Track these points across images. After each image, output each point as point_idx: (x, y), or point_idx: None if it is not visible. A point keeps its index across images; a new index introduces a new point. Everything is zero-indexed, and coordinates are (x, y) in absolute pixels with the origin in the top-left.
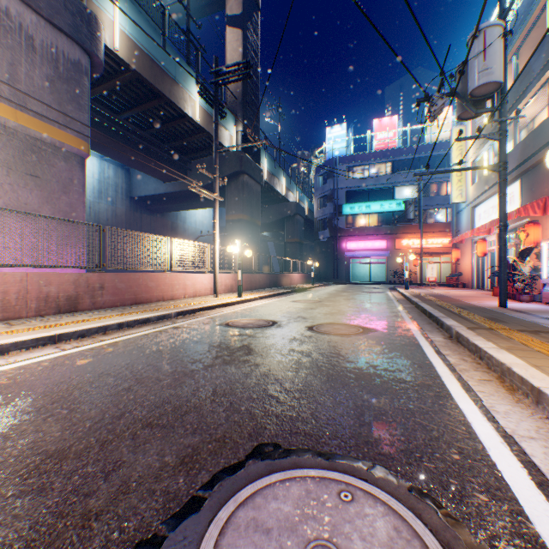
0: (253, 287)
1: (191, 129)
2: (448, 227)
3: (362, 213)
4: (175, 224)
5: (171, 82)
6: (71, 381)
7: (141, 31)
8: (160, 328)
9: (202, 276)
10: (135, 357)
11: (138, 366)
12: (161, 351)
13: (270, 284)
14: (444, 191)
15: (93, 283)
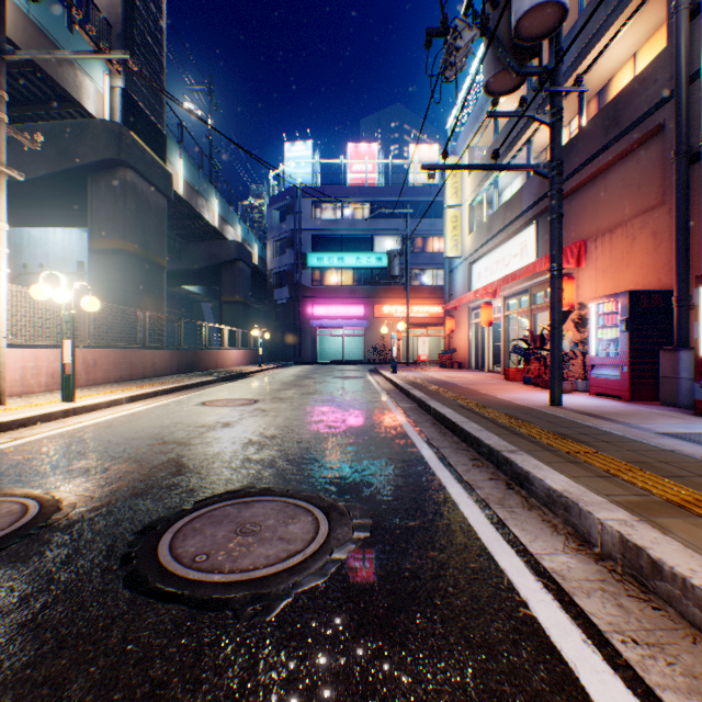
0: (138, 375)
1: None
2: (435, 293)
3: (334, 267)
4: None
5: None
6: None
7: None
8: None
9: None
10: None
11: None
12: None
13: (181, 367)
14: (431, 248)
15: None
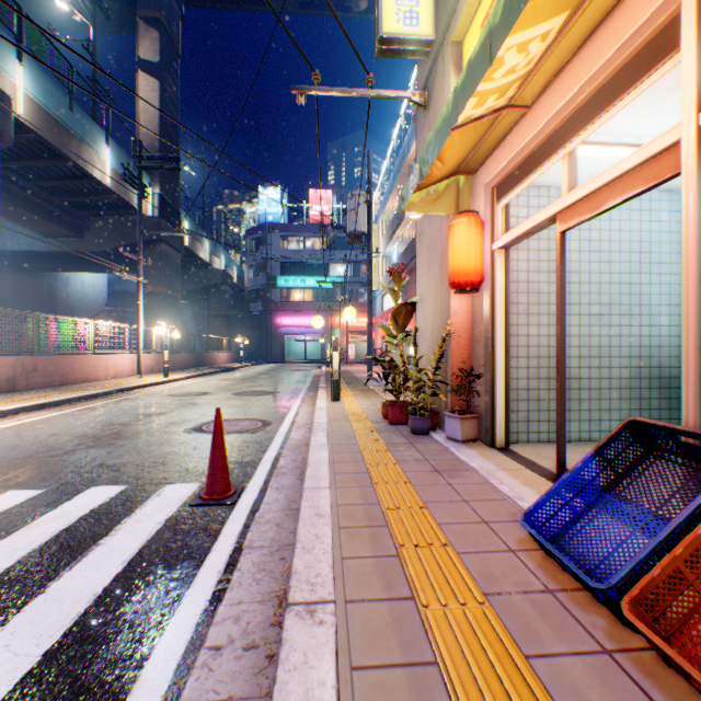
0: (176, 368)
1: (97, 188)
2: None
3: (298, 287)
4: (54, 286)
5: (79, 144)
6: (99, 418)
7: (46, 92)
8: (114, 400)
9: (125, 357)
10: (122, 410)
11: (131, 412)
12: (136, 407)
13: (195, 364)
14: None
15: (28, 366)
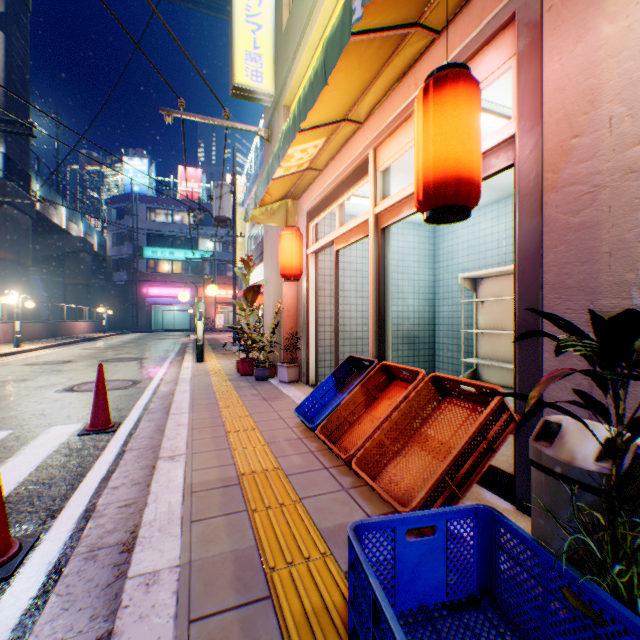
0: (27, 338)
1: None
2: None
3: (167, 259)
4: None
5: None
6: None
7: None
8: None
9: None
10: None
11: None
12: None
13: (50, 334)
14: None
15: None
